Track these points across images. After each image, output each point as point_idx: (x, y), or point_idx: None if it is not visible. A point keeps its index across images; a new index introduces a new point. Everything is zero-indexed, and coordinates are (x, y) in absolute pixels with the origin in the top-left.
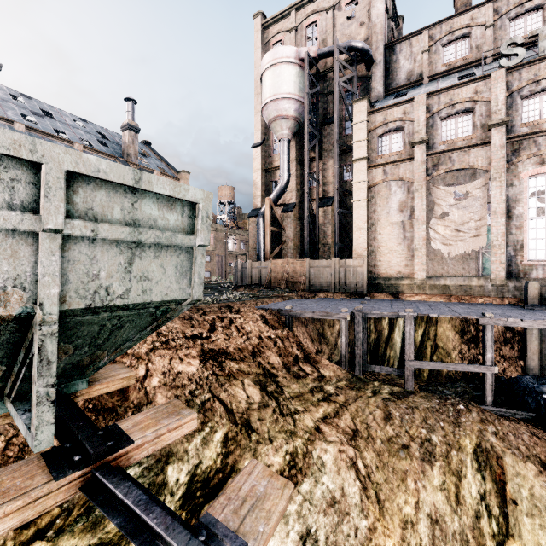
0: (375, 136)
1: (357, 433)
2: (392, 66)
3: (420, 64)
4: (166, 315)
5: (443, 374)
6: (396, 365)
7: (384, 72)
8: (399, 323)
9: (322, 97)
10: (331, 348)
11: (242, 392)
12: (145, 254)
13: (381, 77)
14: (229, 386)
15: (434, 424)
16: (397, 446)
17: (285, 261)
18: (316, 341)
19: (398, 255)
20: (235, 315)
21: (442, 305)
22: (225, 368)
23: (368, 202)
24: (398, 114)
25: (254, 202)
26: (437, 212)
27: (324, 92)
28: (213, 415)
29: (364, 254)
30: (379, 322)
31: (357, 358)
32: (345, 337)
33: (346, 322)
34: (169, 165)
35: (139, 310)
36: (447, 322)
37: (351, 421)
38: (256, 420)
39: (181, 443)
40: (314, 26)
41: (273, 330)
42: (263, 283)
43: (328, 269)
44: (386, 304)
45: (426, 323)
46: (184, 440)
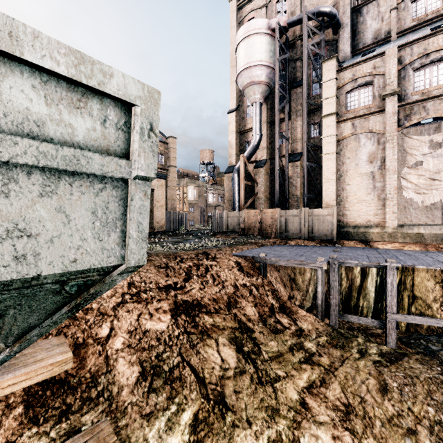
0: (344, 92)
1: (350, 411)
2: (359, 28)
3: (387, 22)
4: (89, 289)
5: (423, 325)
6: (370, 313)
7: (351, 34)
8: (372, 271)
9: (290, 64)
10: (302, 293)
11: (216, 353)
12: (17, 187)
13: (348, 38)
14: (201, 346)
15: (442, 401)
16: (401, 431)
17: (257, 211)
18: (288, 286)
19: (368, 204)
20: (211, 262)
21: (422, 255)
22: (198, 324)
23: (337, 155)
24: (368, 69)
25: (230, 160)
26: (409, 161)
27: (293, 59)
28: (182, 387)
29: (333, 204)
30: (350, 269)
31: (332, 307)
32: (321, 286)
33: (323, 271)
34: (159, 133)
35: (19, 289)
36: (425, 271)
37: (341, 393)
38: (231, 392)
39: (140, 427)
40: (283, 1)
41: (248, 278)
42: (237, 231)
43: (298, 218)
44: (359, 252)
45: (401, 272)
46: (145, 423)
